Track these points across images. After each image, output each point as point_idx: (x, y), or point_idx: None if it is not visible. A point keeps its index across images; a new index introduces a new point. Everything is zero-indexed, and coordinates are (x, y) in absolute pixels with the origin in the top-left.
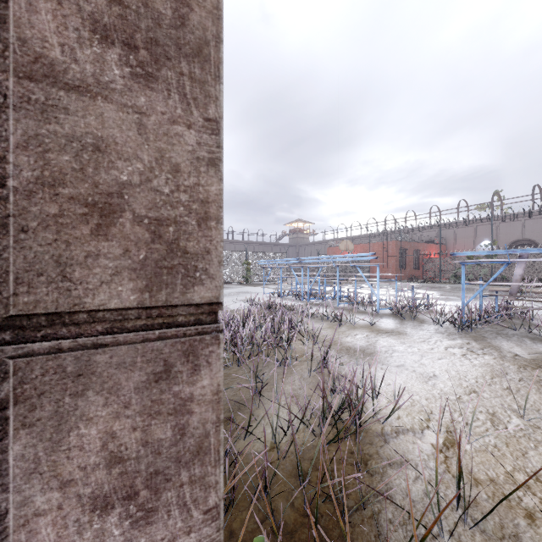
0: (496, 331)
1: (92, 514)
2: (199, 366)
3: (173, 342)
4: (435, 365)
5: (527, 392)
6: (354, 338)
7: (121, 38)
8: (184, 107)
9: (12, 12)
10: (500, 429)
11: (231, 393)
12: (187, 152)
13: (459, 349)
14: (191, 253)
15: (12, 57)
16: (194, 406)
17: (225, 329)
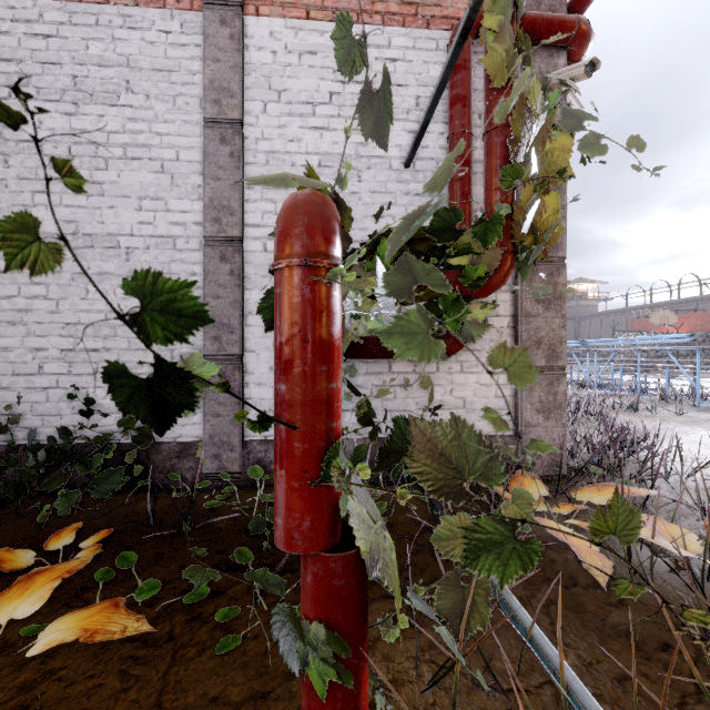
0: None
1: (536, 413)
2: (560, 383)
3: (553, 376)
4: None
5: None
6: (650, 422)
7: (542, 301)
8: (556, 313)
9: (523, 304)
10: None
11: None
12: (557, 325)
13: None
14: (558, 352)
15: (523, 313)
16: (558, 394)
17: None
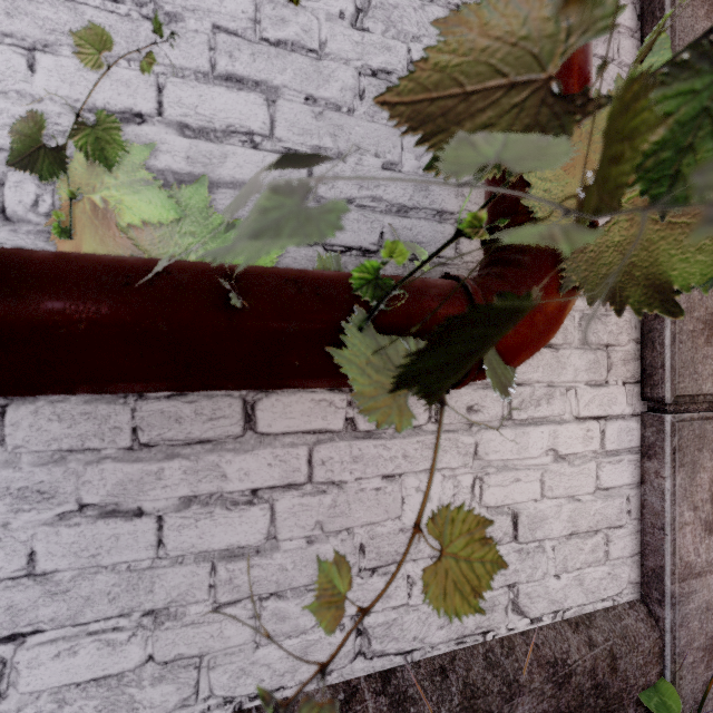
0: None
1: (705, 533)
2: None
3: None
4: None
5: None
6: None
7: None
8: None
9: None
10: None
11: None
12: None
13: None
14: None
15: None
16: None
17: None
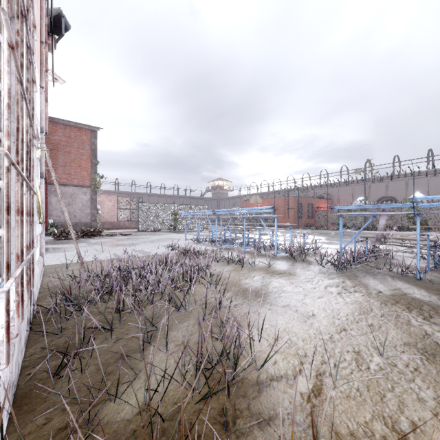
0: (366, 270)
1: None
2: None
3: None
4: (315, 304)
5: (387, 328)
6: (252, 280)
7: None
8: None
9: None
10: (363, 370)
11: (122, 343)
12: None
13: (336, 287)
14: None
15: None
16: None
17: (133, 276)
